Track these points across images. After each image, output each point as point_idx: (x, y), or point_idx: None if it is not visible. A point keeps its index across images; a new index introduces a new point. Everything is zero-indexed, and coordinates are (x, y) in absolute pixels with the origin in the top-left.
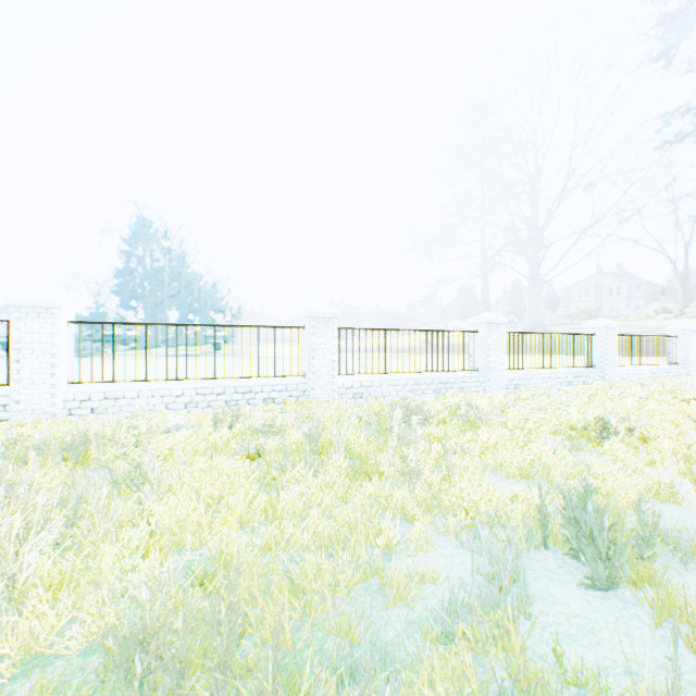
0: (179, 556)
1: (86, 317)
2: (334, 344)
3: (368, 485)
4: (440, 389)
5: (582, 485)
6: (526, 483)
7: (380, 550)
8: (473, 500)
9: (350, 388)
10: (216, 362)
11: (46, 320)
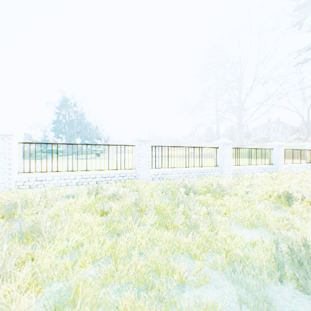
0: (50, 286)
1: (38, 141)
2: (149, 153)
3: (167, 234)
4: (201, 175)
5: (300, 240)
6: (255, 230)
7: (176, 282)
8: (230, 245)
9: (157, 175)
10: (96, 162)
11: (6, 141)
